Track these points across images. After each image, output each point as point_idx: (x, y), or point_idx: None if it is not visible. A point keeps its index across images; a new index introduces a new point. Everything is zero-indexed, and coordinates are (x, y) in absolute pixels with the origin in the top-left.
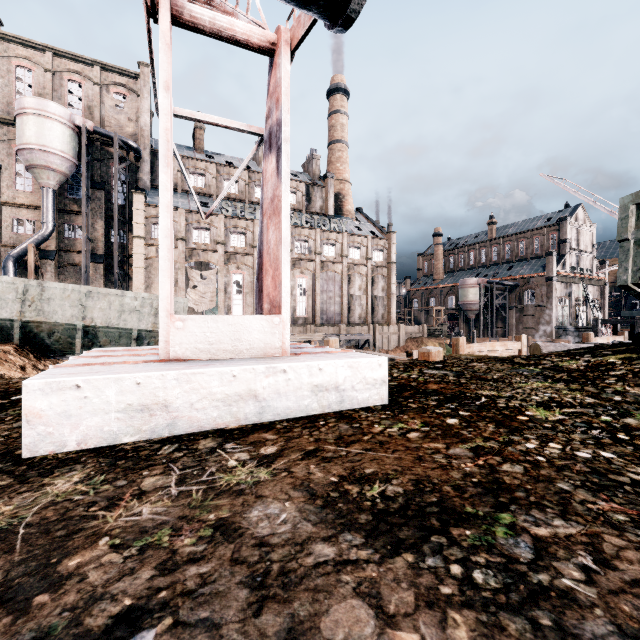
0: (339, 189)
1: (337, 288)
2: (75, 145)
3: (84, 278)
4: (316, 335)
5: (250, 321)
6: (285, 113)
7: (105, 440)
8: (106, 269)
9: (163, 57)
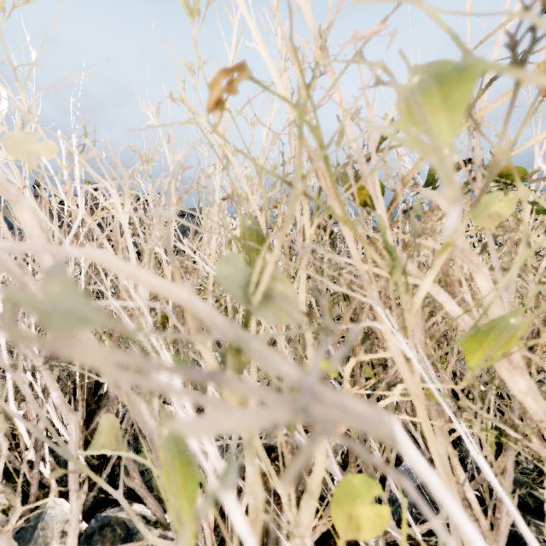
0: None
1: None
2: None
3: None
4: None
5: None
6: None
7: None
8: None
9: None
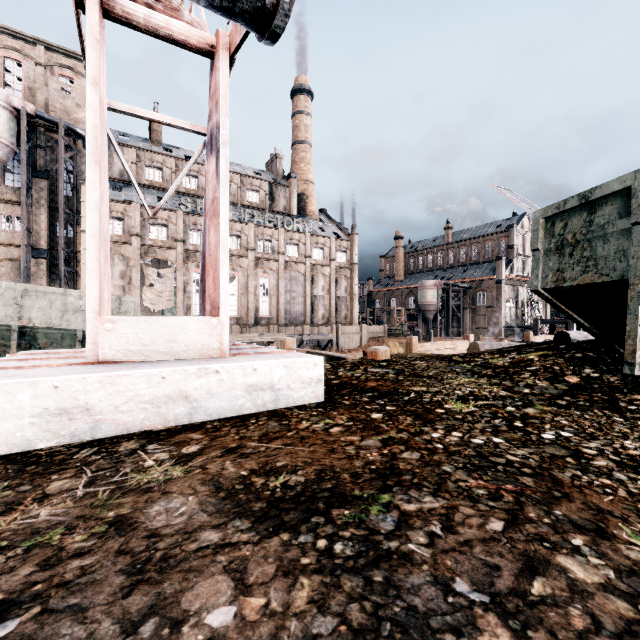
0: (303, 189)
1: (301, 288)
2: (13, 129)
3: (24, 274)
4: (279, 335)
5: (186, 322)
6: (223, 116)
7: (17, 446)
8: (50, 265)
9: (91, 51)
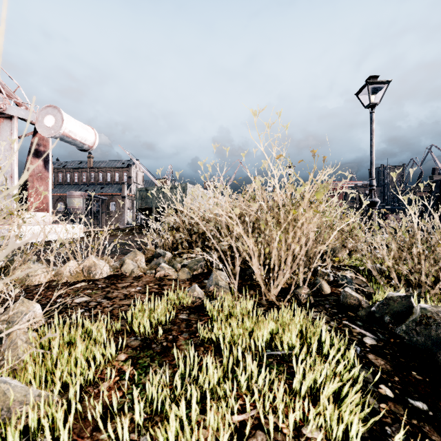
0: None
1: None
2: None
3: None
4: None
5: (41, 214)
6: (50, 152)
7: None
8: None
9: (16, 133)
